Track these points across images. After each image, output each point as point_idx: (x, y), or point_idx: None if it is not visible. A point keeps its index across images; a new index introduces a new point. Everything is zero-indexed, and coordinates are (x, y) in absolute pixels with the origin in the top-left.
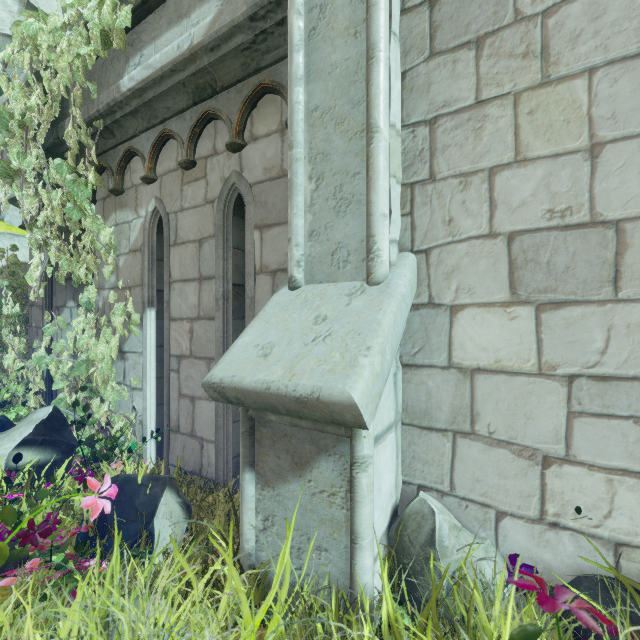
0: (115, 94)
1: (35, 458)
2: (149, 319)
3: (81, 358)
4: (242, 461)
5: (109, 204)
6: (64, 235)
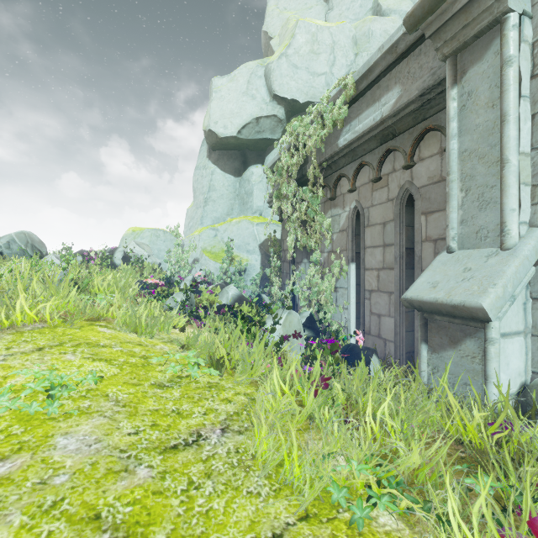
0: (335, 149)
1: (306, 333)
2: (351, 269)
3: (315, 289)
4: (420, 338)
5: (327, 205)
6: (301, 224)
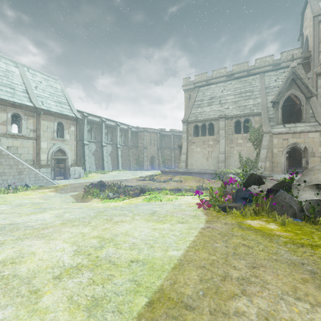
0: None
1: None
2: None
3: None
4: None
5: None
6: None
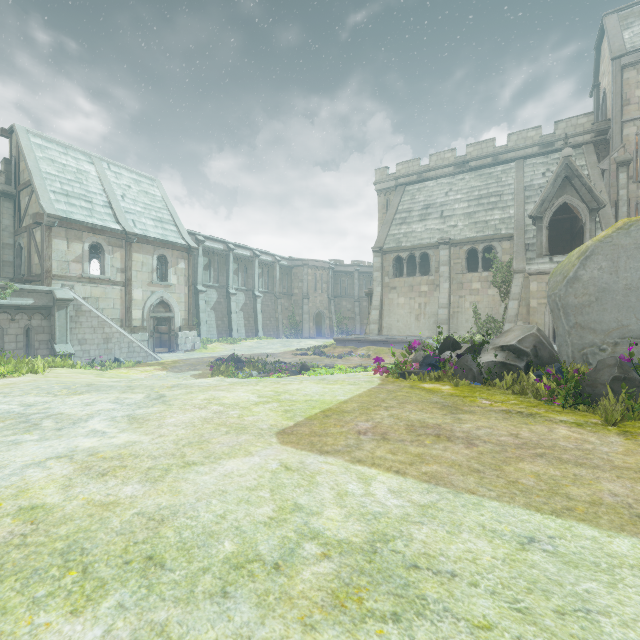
0: None
1: None
2: None
3: None
4: None
5: None
6: None
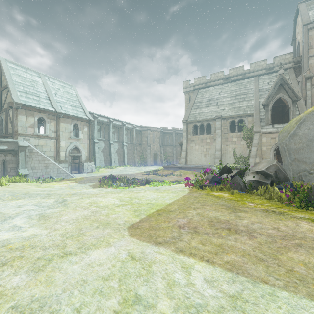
0: None
1: None
2: None
3: None
4: None
5: None
6: None
